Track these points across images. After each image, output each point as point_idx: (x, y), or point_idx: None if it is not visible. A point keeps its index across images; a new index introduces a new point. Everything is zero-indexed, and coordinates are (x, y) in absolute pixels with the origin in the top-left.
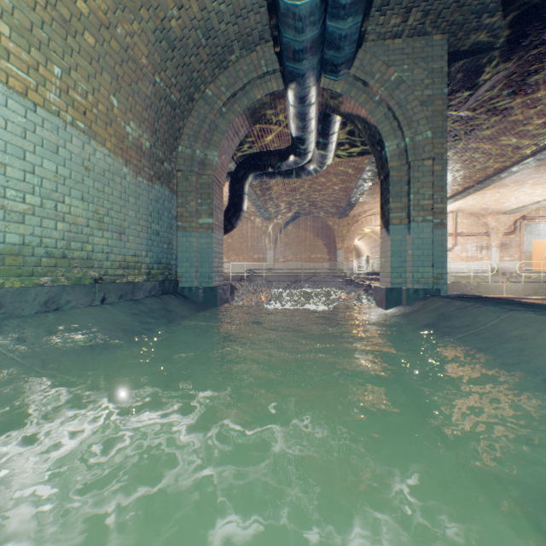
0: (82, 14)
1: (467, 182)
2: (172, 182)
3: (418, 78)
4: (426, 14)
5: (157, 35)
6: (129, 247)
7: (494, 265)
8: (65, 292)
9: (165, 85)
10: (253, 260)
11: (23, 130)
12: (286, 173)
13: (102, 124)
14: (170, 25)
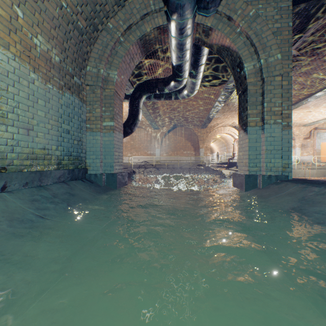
0: None
1: None
2: (82, 93)
3: (270, 14)
4: None
5: None
6: (37, 142)
7: (297, 158)
8: None
9: (72, 11)
10: (147, 155)
11: None
12: (168, 96)
13: (4, 29)
14: None
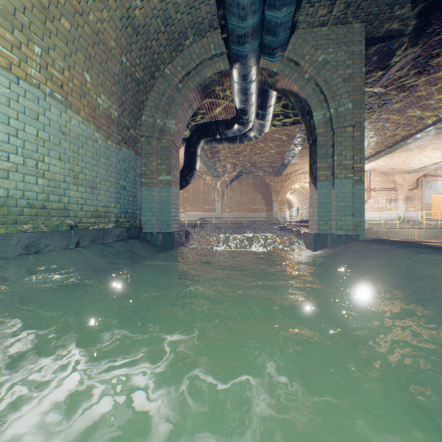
0: (59, 2)
1: (379, 146)
2: (137, 145)
3: (341, 59)
4: (347, 6)
5: (123, 22)
6: (100, 200)
7: (400, 215)
8: (44, 237)
9: (131, 65)
10: (205, 210)
11: (7, 99)
12: (231, 139)
13: (77, 96)
14: (134, 13)
